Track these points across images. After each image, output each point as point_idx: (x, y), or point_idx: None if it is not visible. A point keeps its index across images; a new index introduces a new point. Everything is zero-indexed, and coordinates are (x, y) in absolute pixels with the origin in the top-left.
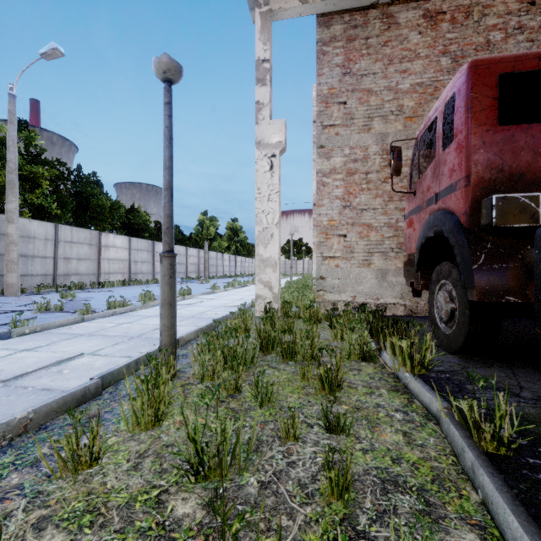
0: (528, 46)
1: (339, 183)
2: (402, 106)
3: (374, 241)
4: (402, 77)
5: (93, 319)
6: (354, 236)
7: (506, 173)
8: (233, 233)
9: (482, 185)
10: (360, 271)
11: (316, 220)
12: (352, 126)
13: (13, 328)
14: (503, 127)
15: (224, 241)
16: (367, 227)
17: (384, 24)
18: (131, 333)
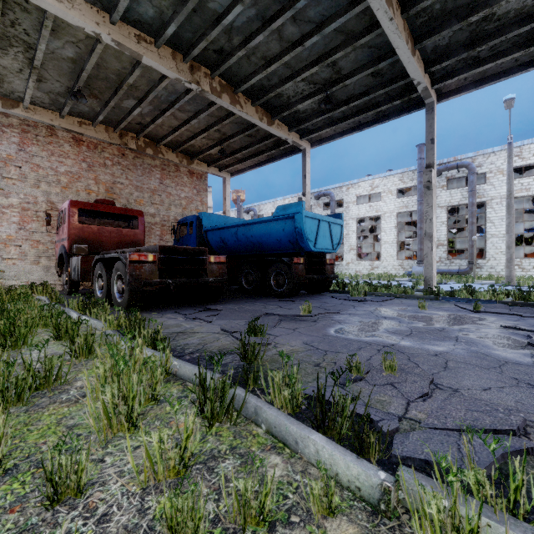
0: (122, 172)
1: (16, 214)
2: (60, 180)
3: (42, 250)
4: (60, 165)
5: None
6: (28, 246)
7: (81, 238)
8: None
9: (73, 240)
10: (32, 267)
11: None
12: (26, 182)
13: None
14: (80, 224)
15: None
16: (37, 242)
17: (49, 132)
18: None
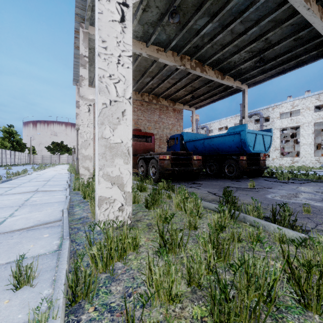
0: (141, 113)
1: None
2: None
3: None
4: None
5: (18, 177)
6: None
7: None
8: (9, 135)
9: None
10: None
11: (93, 147)
12: None
13: (7, 178)
14: None
15: (6, 141)
16: None
17: None
18: (48, 178)
